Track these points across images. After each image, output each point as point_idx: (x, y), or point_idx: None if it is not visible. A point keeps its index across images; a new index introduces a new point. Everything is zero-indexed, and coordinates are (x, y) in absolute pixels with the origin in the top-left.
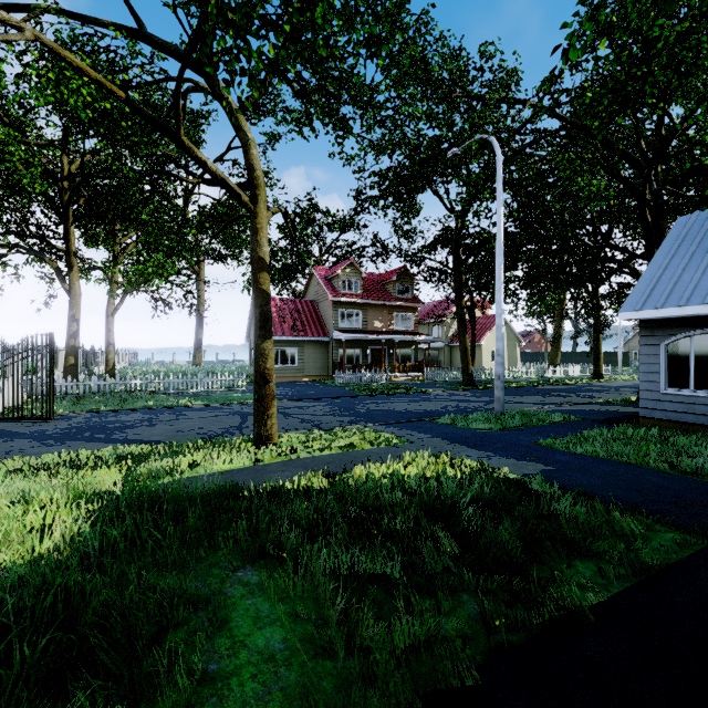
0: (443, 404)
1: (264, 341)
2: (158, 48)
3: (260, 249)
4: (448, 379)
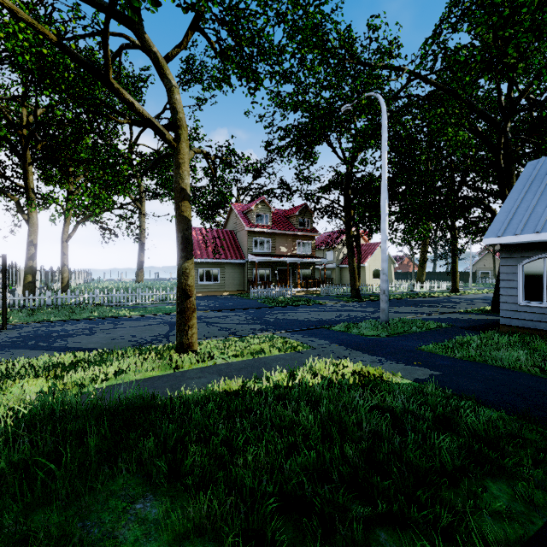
0: (337, 313)
1: (186, 261)
2: (93, 4)
3: (182, 181)
4: (339, 293)
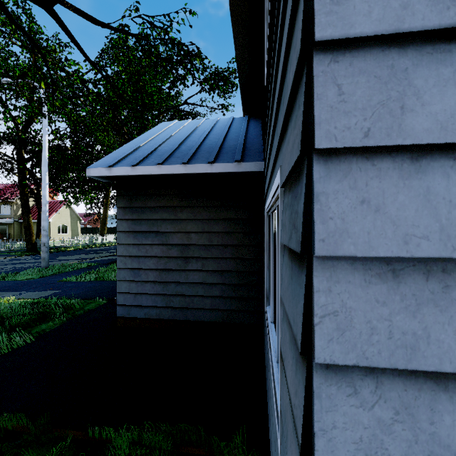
0: None
1: None
2: None
3: None
4: (14, 249)
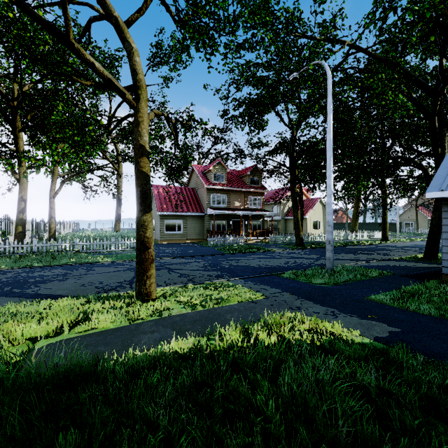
0: (284, 260)
1: (144, 214)
2: None
3: (141, 138)
4: (285, 241)
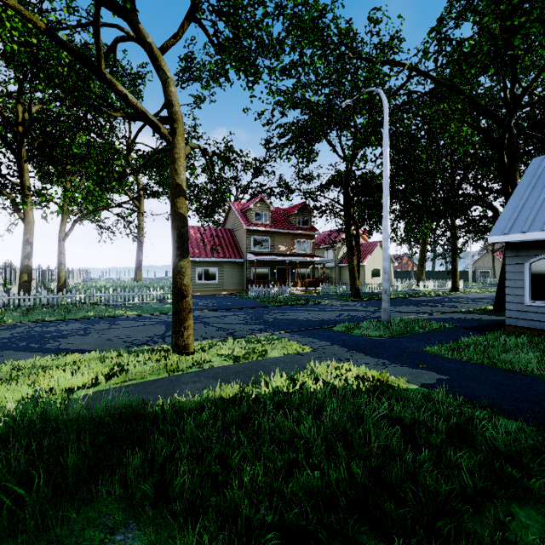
0: (337, 313)
1: (181, 259)
2: None
3: (178, 176)
4: (339, 292)
